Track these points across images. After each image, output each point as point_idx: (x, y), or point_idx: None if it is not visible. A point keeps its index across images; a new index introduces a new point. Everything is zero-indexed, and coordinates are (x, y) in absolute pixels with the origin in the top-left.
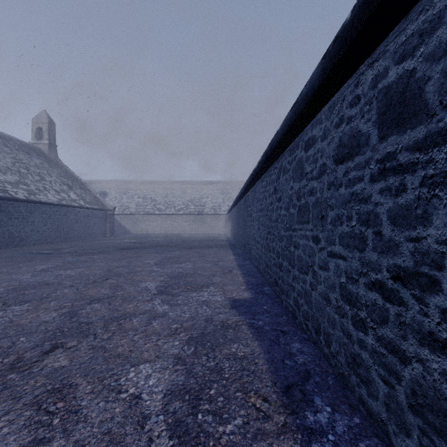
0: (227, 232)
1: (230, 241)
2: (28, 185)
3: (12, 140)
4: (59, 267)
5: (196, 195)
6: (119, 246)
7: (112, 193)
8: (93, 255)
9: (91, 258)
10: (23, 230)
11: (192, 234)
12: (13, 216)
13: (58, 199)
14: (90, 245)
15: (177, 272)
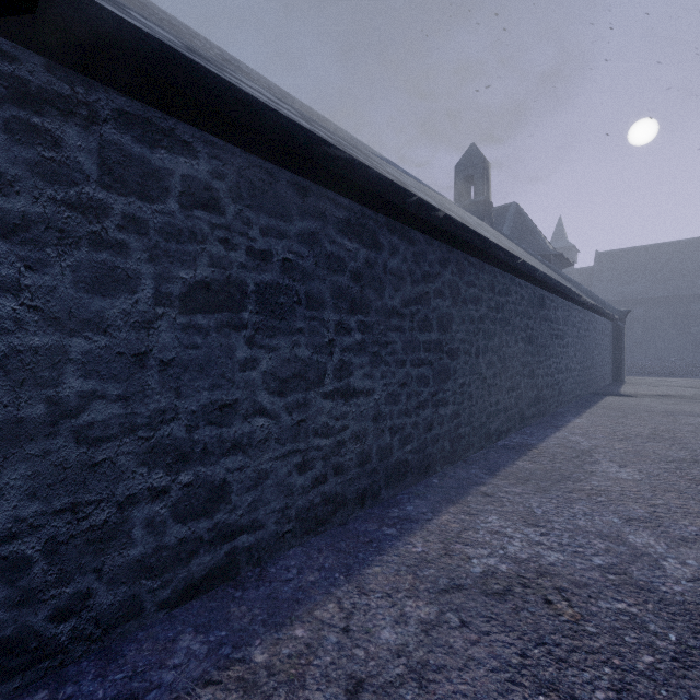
0: None
1: None
2: None
3: None
4: None
5: None
6: None
7: None
8: None
9: None
10: None
11: None
12: None
13: None
14: None
15: (695, 412)
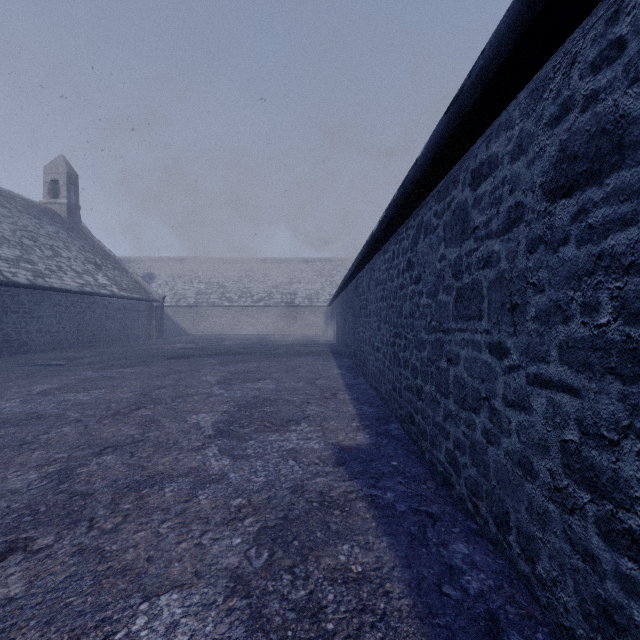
0: (328, 333)
1: (332, 346)
2: (35, 263)
3: (14, 198)
4: (68, 388)
5: (283, 278)
6: (167, 353)
7: (162, 275)
8: (126, 369)
9: (122, 373)
10: (25, 330)
11: (277, 335)
12: (10, 310)
13: (79, 284)
14: (125, 352)
15: (249, 396)
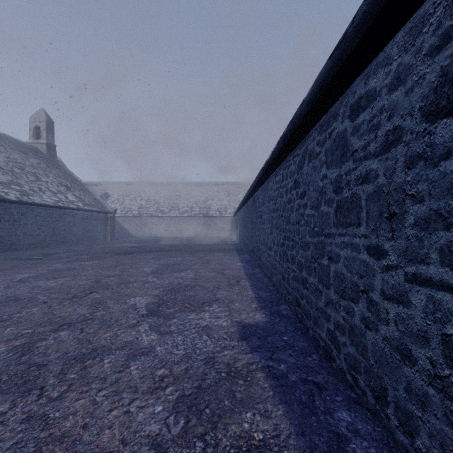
0: (233, 236)
1: (236, 245)
2: (22, 185)
3: (8, 139)
4: (41, 277)
5: (201, 197)
6: (117, 250)
7: (115, 195)
8: (86, 262)
9: (82, 265)
10: (14, 234)
11: (196, 237)
12: (3, 219)
13: (54, 200)
14: (86, 250)
15: (175, 283)
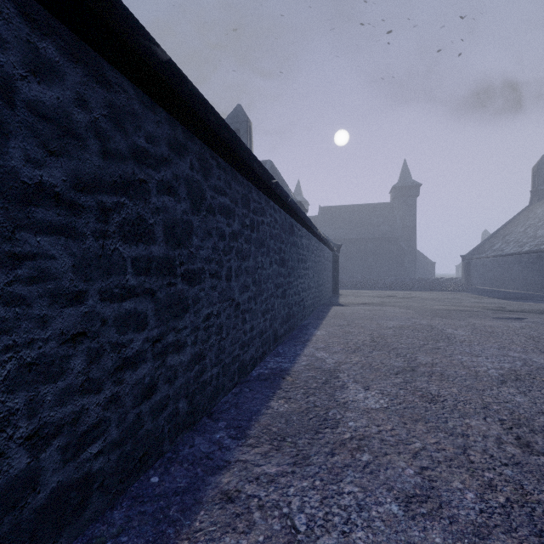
0: None
1: None
2: None
3: None
4: None
5: None
6: None
7: None
8: None
9: None
10: None
11: None
12: None
13: None
14: None
15: (387, 317)
